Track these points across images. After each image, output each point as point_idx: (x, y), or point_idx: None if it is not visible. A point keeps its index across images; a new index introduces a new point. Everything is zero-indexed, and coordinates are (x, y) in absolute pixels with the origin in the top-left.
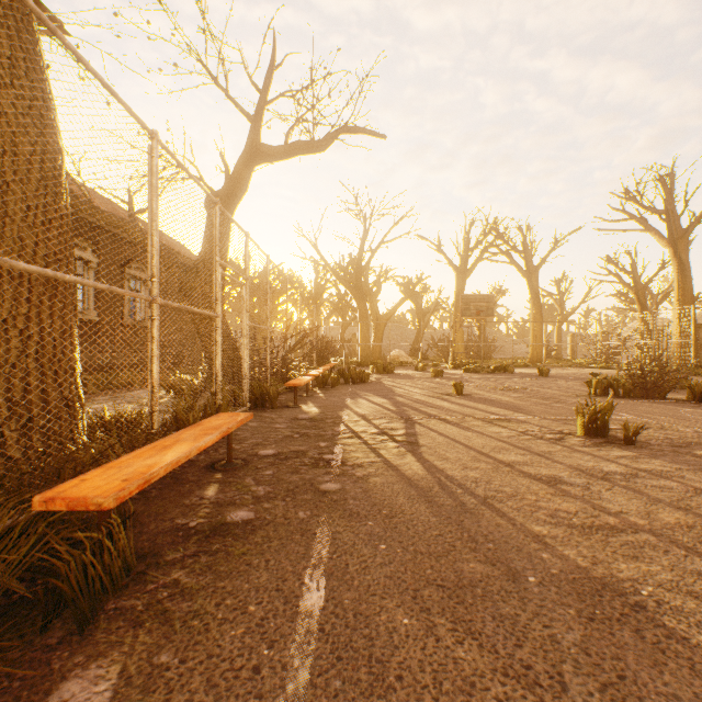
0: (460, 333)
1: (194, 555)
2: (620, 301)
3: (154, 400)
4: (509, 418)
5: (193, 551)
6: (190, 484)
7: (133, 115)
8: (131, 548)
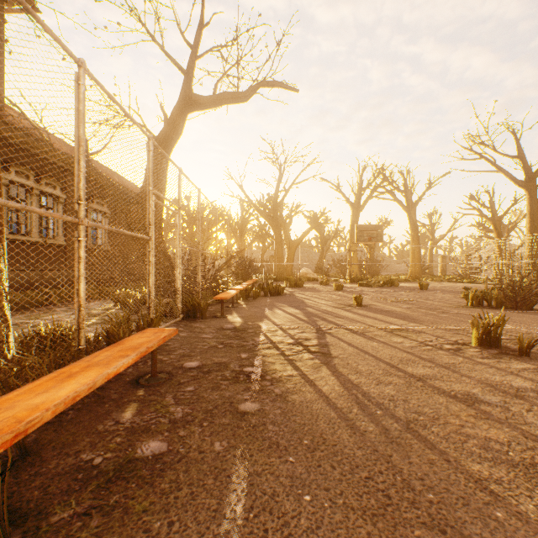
0: (354, 255)
1: (85, 514)
2: (479, 230)
3: (80, 318)
4: (406, 328)
5: (86, 506)
6: (110, 403)
7: (55, 39)
8: (1, 515)
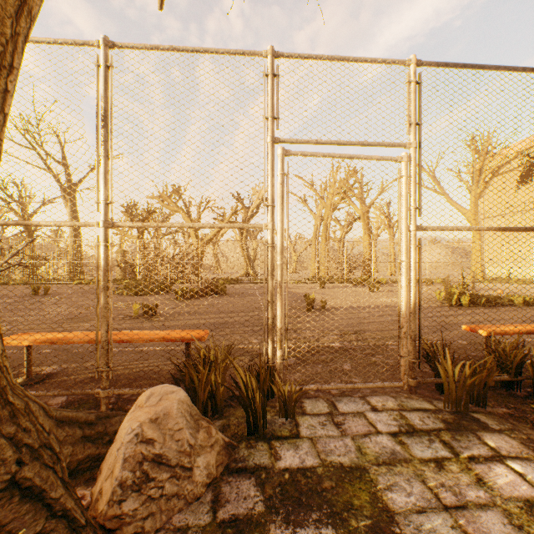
0: None
1: None
2: None
3: None
4: None
5: None
6: None
7: None
8: None
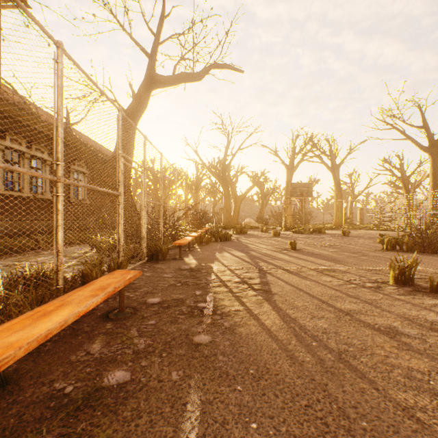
0: (289, 208)
1: None
2: (390, 187)
3: (58, 262)
4: (334, 268)
5: (56, 433)
6: (82, 335)
7: (36, 23)
8: None
